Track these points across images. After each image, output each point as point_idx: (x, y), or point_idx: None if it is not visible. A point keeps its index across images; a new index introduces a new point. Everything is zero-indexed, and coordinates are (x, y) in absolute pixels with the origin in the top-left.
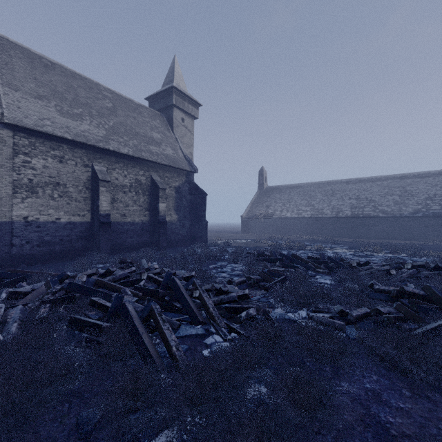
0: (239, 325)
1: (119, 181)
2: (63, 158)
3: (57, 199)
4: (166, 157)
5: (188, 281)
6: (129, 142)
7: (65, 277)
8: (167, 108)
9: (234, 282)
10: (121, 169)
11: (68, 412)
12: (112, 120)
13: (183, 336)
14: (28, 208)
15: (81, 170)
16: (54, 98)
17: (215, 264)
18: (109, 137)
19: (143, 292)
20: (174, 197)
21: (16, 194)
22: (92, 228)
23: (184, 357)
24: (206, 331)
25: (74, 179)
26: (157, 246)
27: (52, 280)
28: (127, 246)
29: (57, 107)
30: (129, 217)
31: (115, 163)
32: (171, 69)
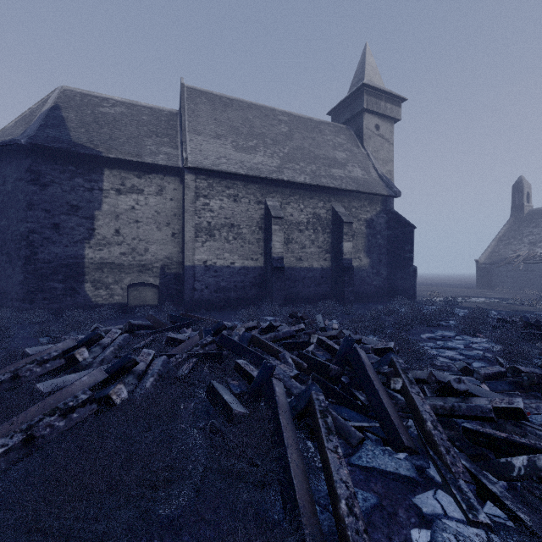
0: (513, 493)
1: (294, 218)
2: (237, 197)
3: (232, 241)
4: (353, 181)
5: (381, 356)
6: (306, 168)
7: (222, 327)
8: (355, 117)
9: (477, 372)
10: (296, 202)
11: None
12: (288, 146)
13: (367, 468)
14: (207, 252)
15: (254, 208)
16: (230, 135)
17: (430, 333)
18: (283, 165)
19: (309, 363)
20: (364, 234)
21: (197, 238)
22: (265, 274)
23: (365, 538)
24: (419, 472)
25: (248, 218)
26: (341, 299)
27: (206, 329)
28: (303, 297)
29: (233, 143)
30: (306, 262)
31: (290, 196)
32: (361, 63)
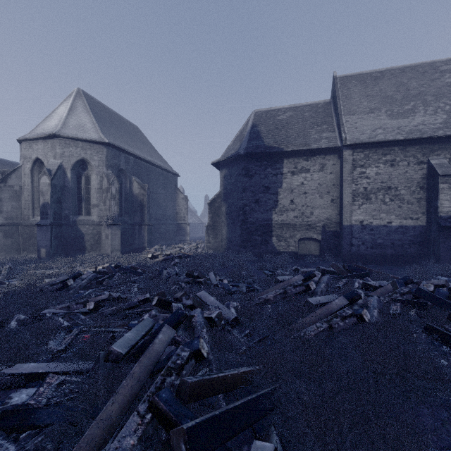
0: None
1: None
2: (393, 161)
3: (388, 203)
4: None
5: None
6: None
7: (409, 281)
8: None
9: None
10: None
11: (448, 421)
12: None
13: None
14: (363, 214)
15: (414, 169)
16: (383, 105)
17: None
18: None
19: None
20: None
21: (354, 202)
22: (427, 232)
23: None
24: None
25: (406, 180)
26: None
27: (398, 281)
28: None
29: (387, 112)
30: None
31: None
32: None
